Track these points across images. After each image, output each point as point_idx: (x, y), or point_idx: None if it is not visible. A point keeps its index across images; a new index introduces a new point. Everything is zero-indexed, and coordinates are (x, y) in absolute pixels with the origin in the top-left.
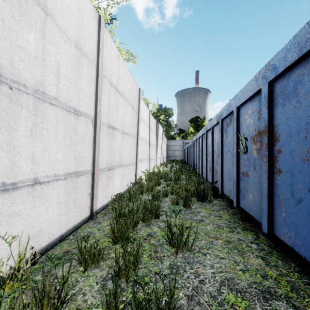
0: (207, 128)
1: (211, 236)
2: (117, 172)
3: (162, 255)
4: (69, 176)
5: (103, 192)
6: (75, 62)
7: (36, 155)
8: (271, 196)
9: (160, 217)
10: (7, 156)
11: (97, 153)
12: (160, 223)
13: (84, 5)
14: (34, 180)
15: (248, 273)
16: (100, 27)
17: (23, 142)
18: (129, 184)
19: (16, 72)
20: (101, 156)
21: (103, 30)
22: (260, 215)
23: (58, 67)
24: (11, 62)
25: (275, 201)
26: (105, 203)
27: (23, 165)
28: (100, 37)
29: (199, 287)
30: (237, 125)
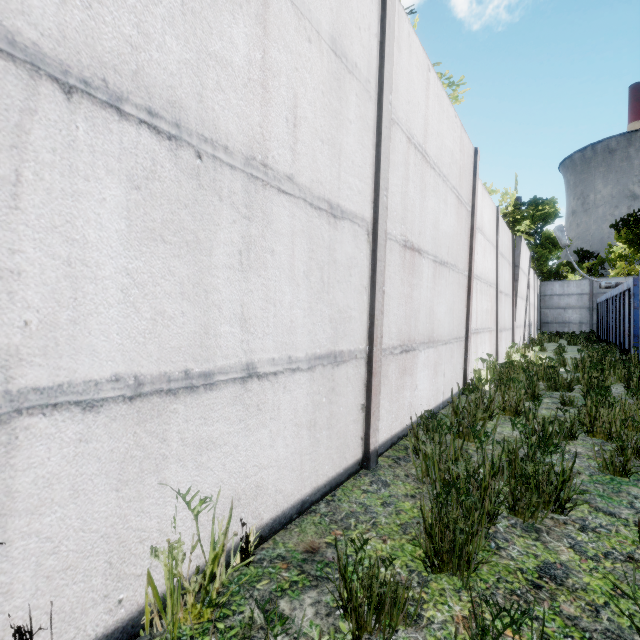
0: None
1: None
2: (423, 358)
3: None
4: (319, 363)
5: (392, 405)
6: (330, 90)
7: (250, 310)
8: None
9: (571, 510)
10: (194, 312)
11: (378, 309)
12: (574, 531)
13: None
14: (246, 369)
15: None
16: None
17: (225, 281)
18: (448, 388)
19: (210, 119)
20: (388, 318)
21: (394, 3)
22: None
23: (294, 102)
24: (199, 96)
25: None
26: (395, 431)
27: (224, 333)
28: (387, 22)
29: None
30: None
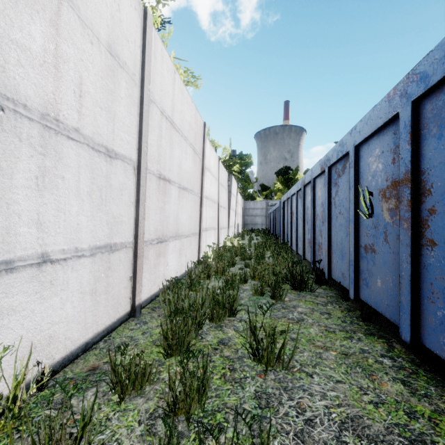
0: (305, 181)
1: (318, 344)
2: (172, 246)
3: (242, 376)
4: (99, 251)
5: (151, 276)
6: (107, 76)
7: (45, 217)
8: (417, 283)
9: (236, 314)
10: None
11: (141, 216)
12: (237, 323)
13: None
14: (41, 257)
15: (383, 409)
16: (146, 26)
17: (24, 196)
18: (189, 264)
19: (11, 84)
20: (148, 222)
21: (151, 30)
22: (396, 312)
23: (80, 81)
24: (2, 67)
25: (423, 291)
26: (153, 292)
27: (23, 233)
28: (147, 41)
29: (306, 432)
30: (355, 173)
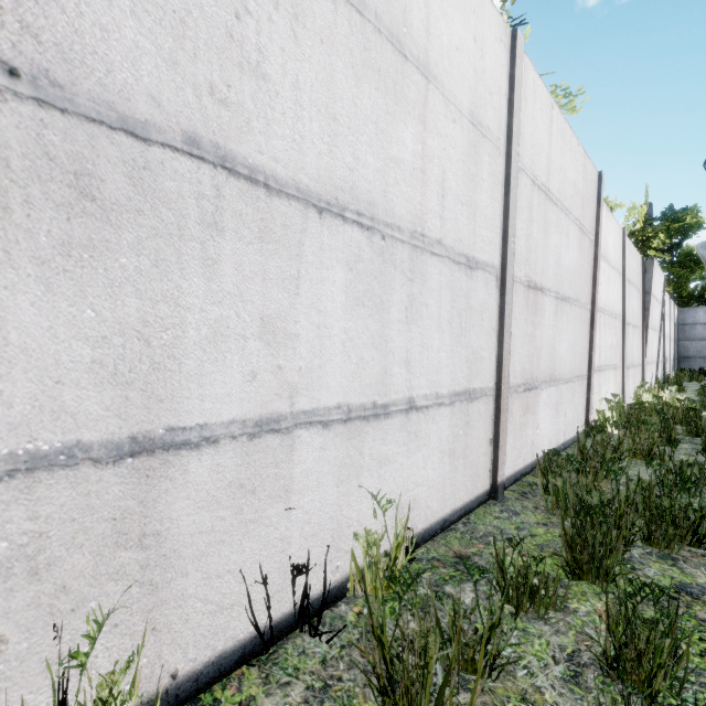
0: None
1: None
2: (545, 397)
3: None
4: (457, 399)
5: (515, 442)
6: (468, 157)
7: (412, 355)
8: None
9: None
10: (379, 357)
11: (505, 350)
12: None
13: (484, 25)
14: (408, 403)
15: None
16: (515, 57)
17: (397, 332)
18: (569, 429)
19: (390, 208)
20: (513, 357)
21: (521, 59)
22: None
23: (442, 177)
24: (384, 192)
25: None
26: (518, 467)
27: (396, 373)
28: (515, 80)
29: None
30: None
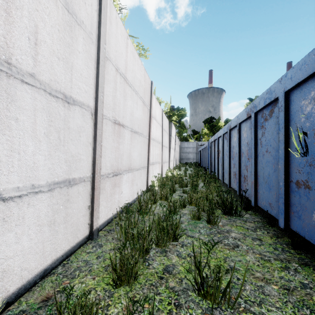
0: (231, 126)
1: (258, 275)
2: (126, 178)
3: None
4: (57, 186)
5: (108, 203)
6: (64, 30)
7: None
8: None
9: (179, 239)
10: None
11: (98, 155)
12: (179, 248)
13: None
14: None
15: None
16: None
17: None
18: (139, 191)
19: None
20: (105, 159)
21: None
22: None
23: (35, 30)
24: None
25: None
26: (110, 216)
27: None
28: (102, 6)
29: None
30: (285, 116)
